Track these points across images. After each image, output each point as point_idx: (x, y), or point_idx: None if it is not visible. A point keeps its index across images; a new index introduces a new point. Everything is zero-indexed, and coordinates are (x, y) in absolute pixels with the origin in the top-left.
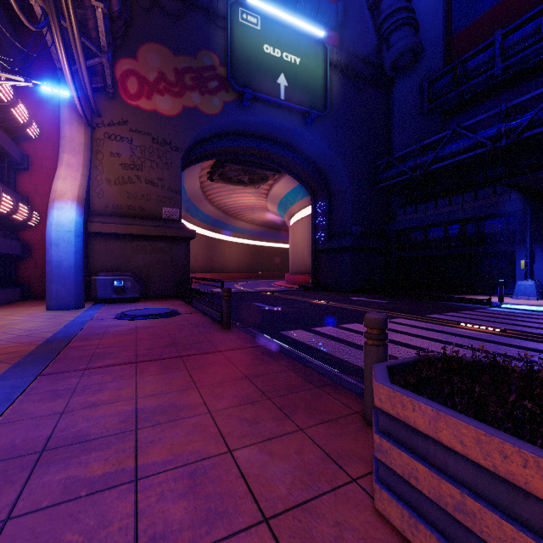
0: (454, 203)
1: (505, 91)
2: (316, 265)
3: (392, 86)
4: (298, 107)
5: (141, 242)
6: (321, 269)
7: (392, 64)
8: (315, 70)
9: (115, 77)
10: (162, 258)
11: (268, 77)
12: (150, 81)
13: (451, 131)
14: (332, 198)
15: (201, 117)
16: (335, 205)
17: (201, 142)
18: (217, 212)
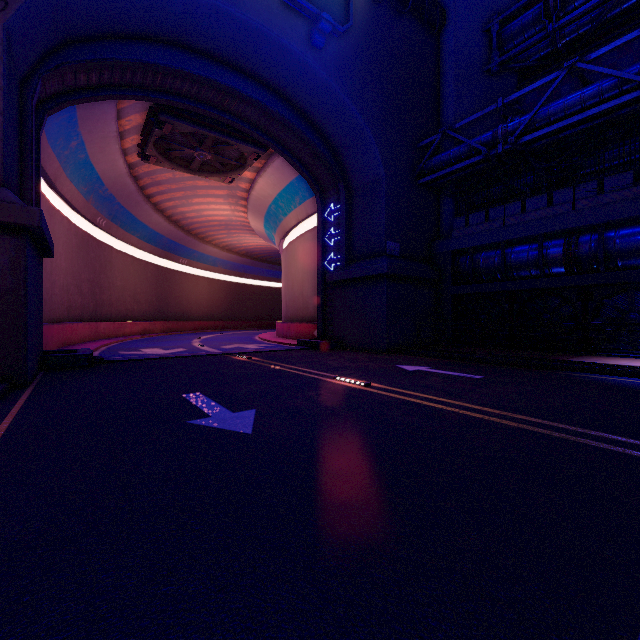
0: (557, 201)
1: (625, 29)
2: (324, 308)
3: (443, 27)
4: None
5: None
6: (333, 313)
7: None
8: None
9: None
10: None
11: None
12: None
13: (566, 70)
14: (351, 197)
15: None
16: (357, 208)
17: (89, 35)
18: (171, 228)
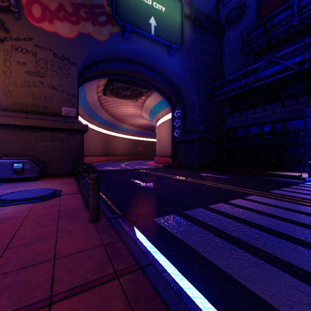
0: (267, 110)
1: (299, 37)
2: (174, 152)
3: (223, 35)
4: (163, 41)
5: (43, 132)
6: (177, 154)
7: (225, 18)
8: (175, 17)
9: (21, 2)
10: (61, 145)
11: (142, 18)
12: (52, 9)
13: (267, 60)
14: (185, 107)
15: (93, 41)
16: (187, 112)
17: (94, 63)
18: (110, 118)
